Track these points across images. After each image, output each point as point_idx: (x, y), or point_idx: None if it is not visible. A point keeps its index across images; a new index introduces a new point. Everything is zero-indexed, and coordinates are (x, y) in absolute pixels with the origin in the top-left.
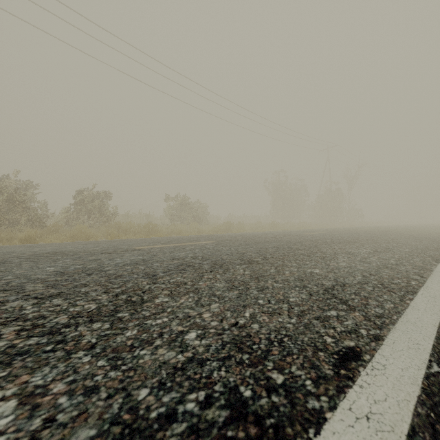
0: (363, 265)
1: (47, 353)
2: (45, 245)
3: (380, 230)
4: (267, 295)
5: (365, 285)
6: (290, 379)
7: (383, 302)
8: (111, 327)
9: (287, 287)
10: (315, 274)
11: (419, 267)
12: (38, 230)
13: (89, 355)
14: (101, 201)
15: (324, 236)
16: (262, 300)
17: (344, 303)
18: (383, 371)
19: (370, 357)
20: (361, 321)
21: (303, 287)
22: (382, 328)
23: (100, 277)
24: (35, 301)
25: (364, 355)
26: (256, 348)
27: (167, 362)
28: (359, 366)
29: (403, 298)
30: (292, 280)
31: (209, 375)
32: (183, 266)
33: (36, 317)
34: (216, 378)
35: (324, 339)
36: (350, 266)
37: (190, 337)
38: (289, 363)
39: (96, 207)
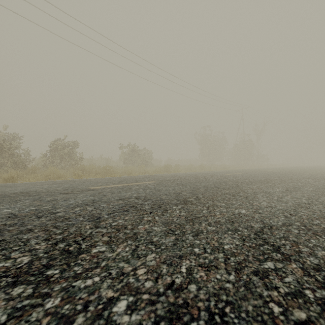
0: (281, 204)
1: None
2: (19, 184)
3: (283, 171)
4: (202, 241)
5: (290, 227)
6: None
7: (314, 249)
8: (33, 293)
9: (220, 230)
10: (242, 215)
11: None
12: (21, 171)
13: None
14: (70, 149)
15: (242, 176)
16: (198, 248)
17: (277, 251)
18: None
19: None
20: (301, 276)
21: (235, 230)
22: None
23: (47, 220)
24: None
25: None
26: None
27: None
28: None
29: None
30: (223, 222)
31: None
32: (126, 207)
33: None
34: None
35: (270, 309)
36: (271, 206)
37: (118, 310)
38: None
39: (67, 153)
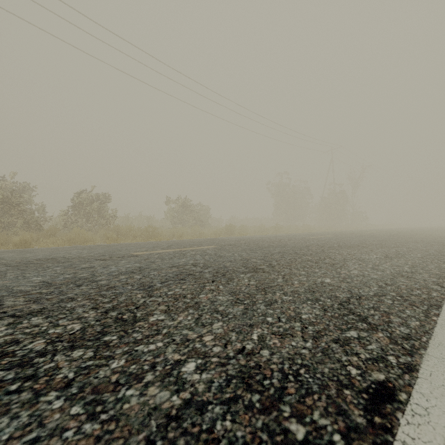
0: (376, 273)
1: (11, 394)
2: (38, 250)
3: (386, 234)
4: (276, 310)
5: (383, 298)
6: (313, 432)
7: (407, 319)
8: (95, 356)
9: (298, 300)
10: (326, 284)
11: (436, 275)
12: (35, 234)
13: (61, 398)
14: (100, 204)
15: (330, 240)
16: (271, 318)
17: (363, 321)
18: (427, 418)
19: (407, 397)
20: (387, 344)
21: (315, 300)
22: (413, 354)
23: (90, 289)
24: (11, 320)
25: (398, 393)
26: (267, 384)
27: (158, 407)
28: (396, 411)
29: (428, 313)
30: (302, 291)
31: (211, 428)
32: (182, 275)
33: (7, 343)
34: (219, 432)
35: (347, 371)
36: (363, 274)
37: (188, 370)
38: (310, 407)
39: (95, 209)
